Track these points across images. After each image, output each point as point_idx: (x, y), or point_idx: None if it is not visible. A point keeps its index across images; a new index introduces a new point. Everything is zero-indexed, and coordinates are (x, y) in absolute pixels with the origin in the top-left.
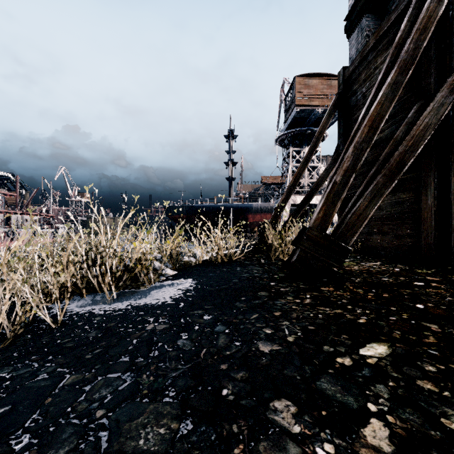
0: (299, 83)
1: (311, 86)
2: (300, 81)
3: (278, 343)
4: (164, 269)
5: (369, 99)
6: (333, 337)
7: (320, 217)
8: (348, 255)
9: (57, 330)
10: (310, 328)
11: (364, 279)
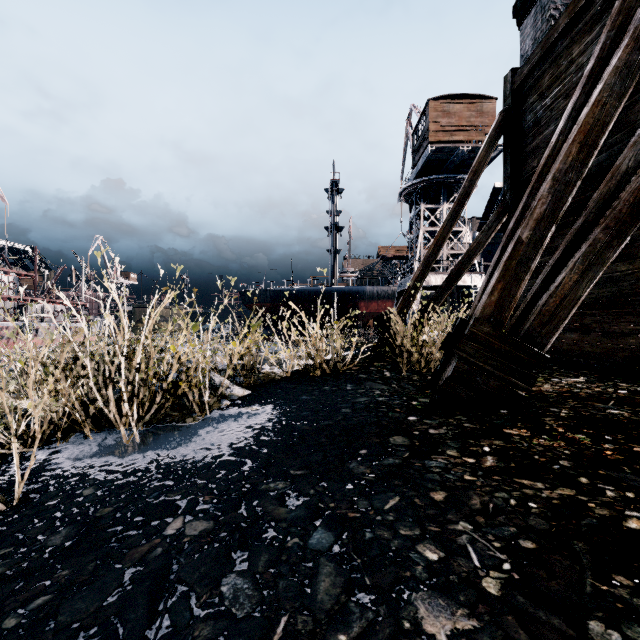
0: (435, 109)
1: (453, 113)
2: (436, 107)
3: (465, 603)
4: (229, 388)
5: (572, 103)
6: (593, 581)
7: (493, 301)
8: (544, 367)
9: (4, 517)
10: (524, 544)
11: (576, 412)
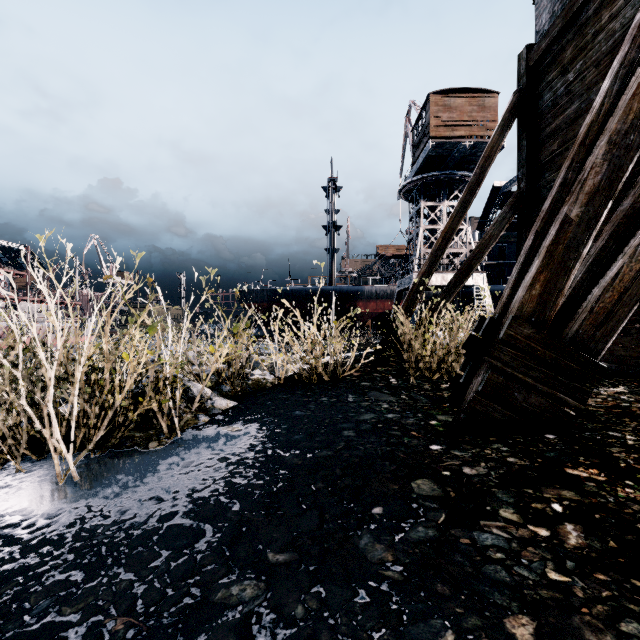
0: (436, 103)
1: (454, 107)
2: (437, 101)
3: None
4: (210, 399)
5: (620, 59)
6: None
7: (534, 296)
8: (600, 379)
9: None
10: None
11: None
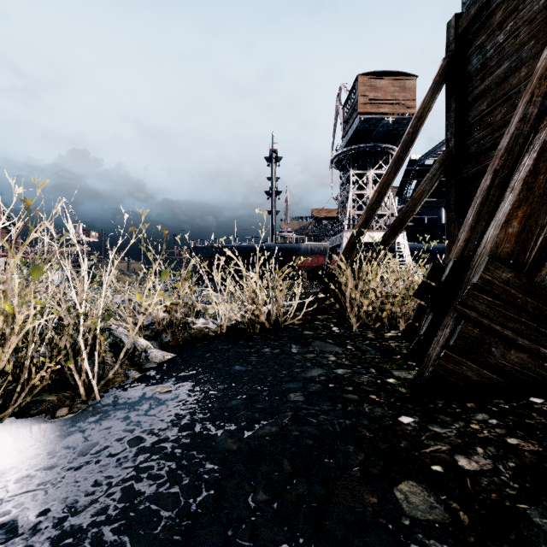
0: (363, 84)
1: (379, 88)
2: (364, 82)
3: None
4: (145, 351)
5: None
6: None
7: (512, 235)
8: None
9: None
10: None
11: None
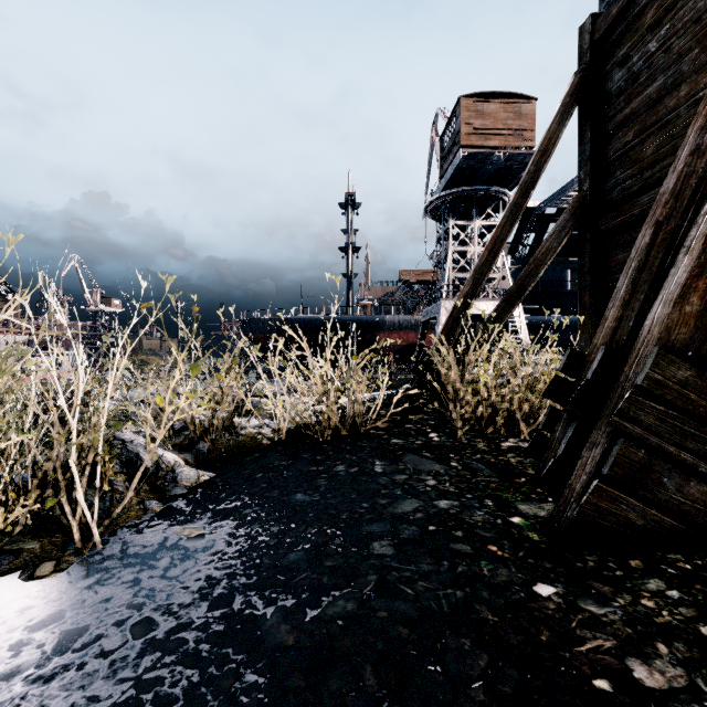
0: (467, 108)
1: (487, 113)
2: (468, 106)
3: None
4: (172, 471)
5: None
6: None
7: (690, 315)
8: None
9: None
10: None
11: None
